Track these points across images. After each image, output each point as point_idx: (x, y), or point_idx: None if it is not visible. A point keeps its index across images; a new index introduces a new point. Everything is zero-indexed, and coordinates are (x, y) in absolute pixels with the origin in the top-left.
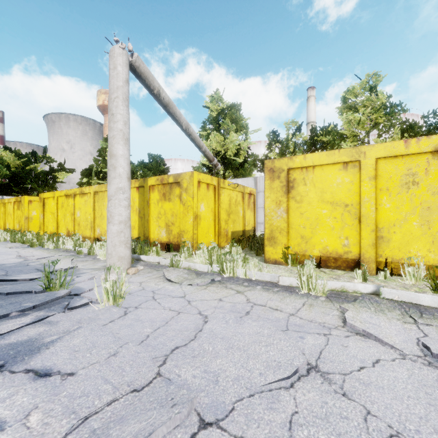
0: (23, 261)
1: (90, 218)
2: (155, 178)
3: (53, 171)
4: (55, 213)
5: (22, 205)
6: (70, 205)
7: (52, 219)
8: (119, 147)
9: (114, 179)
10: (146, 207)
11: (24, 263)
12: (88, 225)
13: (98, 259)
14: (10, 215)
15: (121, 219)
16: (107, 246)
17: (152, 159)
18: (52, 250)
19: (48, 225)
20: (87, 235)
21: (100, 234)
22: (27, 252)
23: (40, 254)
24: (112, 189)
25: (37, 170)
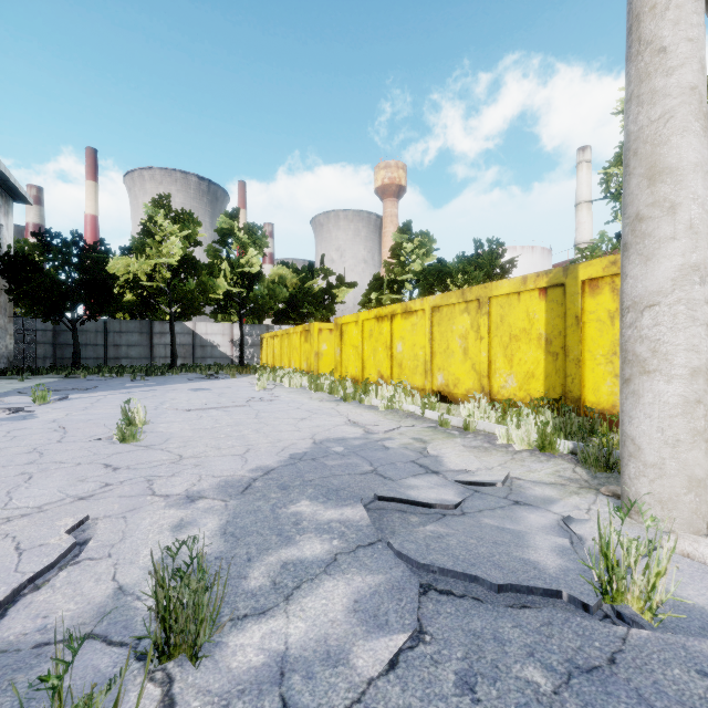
0: (367, 435)
1: (423, 355)
2: (604, 260)
3: (331, 288)
4: (358, 347)
5: (312, 336)
6: (385, 333)
7: (354, 356)
8: (687, 142)
9: (670, 242)
10: (573, 329)
11: (374, 439)
12: (419, 367)
13: (503, 445)
14: (296, 350)
15: (696, 362)
16: (639, 439)
17: (481, 248)
18: (386, 412)
19: (348, 365)
20: (417, 384)
21: (445, 384)
22: (355, 414)
23: (374, 420)
24: (660, 274)
25: (314, 289)
